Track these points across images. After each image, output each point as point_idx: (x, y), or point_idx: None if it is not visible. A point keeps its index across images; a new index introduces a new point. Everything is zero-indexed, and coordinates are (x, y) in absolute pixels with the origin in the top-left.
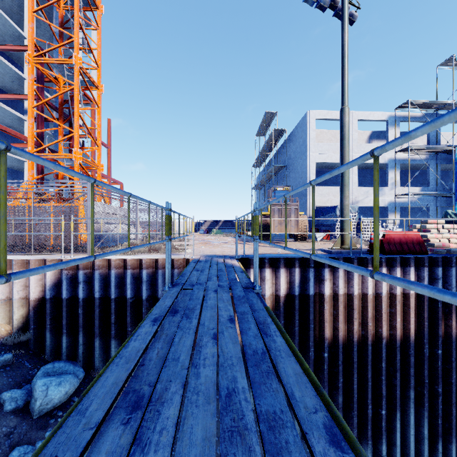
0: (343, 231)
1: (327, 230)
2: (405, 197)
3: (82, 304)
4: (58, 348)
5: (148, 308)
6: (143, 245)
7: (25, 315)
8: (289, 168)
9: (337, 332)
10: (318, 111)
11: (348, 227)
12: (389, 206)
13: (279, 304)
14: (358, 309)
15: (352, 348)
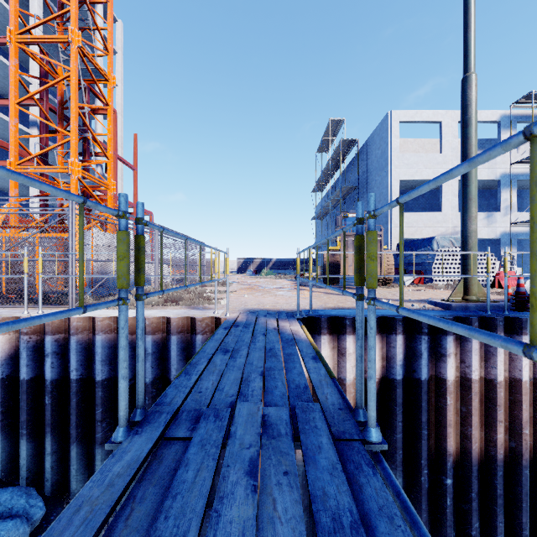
0: (467, 273)
1: (418, 270)
2: (524, 225)
3: (51, 389)
4: (16, 457)
5: (154, 398)
6: None
7: None
8: (362, 190)
9: (468, 443)
10: (403, 111)
11: (475, 266)
12: (502, 237)
13: None
14: (504, 404)
15: (494, 472)
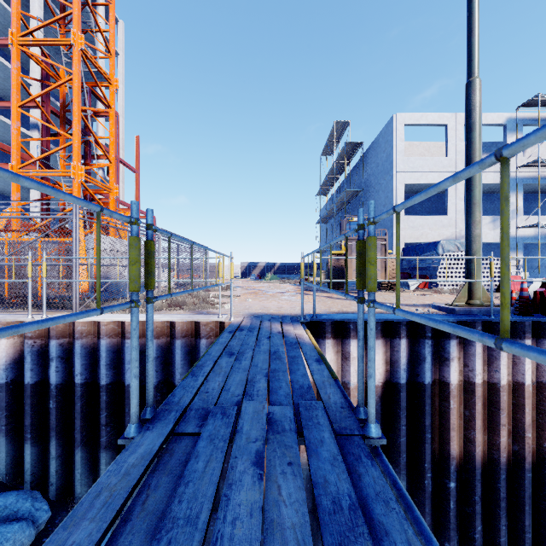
0: (471, 277)
1: (424, 275)
2: (531, 230)
3: (55, 393)
4: (21, 461)
5: (159, 402)
6: None
7: None
8: (367, 194)
9: (471, 447)
10: (409, 114)
11: (479, 271)
12: None
13: None
14: (507, 408)
15: (497, 475)
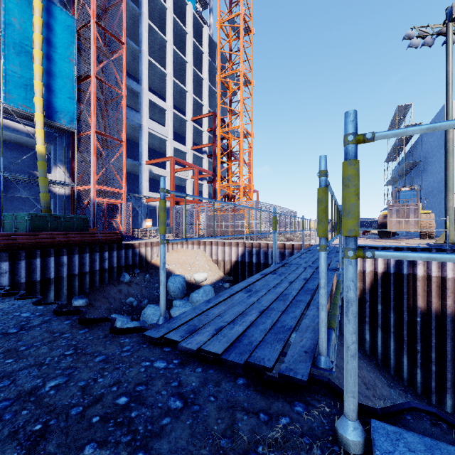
0: (446, 229)
1: None
2: None
3: (255, 265)
4: None
5: None
6: (297, 231)
7: (229, 269)
8: (426, 163)
9: (430, 304)
10: None
11: (451, 225)
12: None
13: (377, 278)
14: (453, 290)
15: (445, 319)
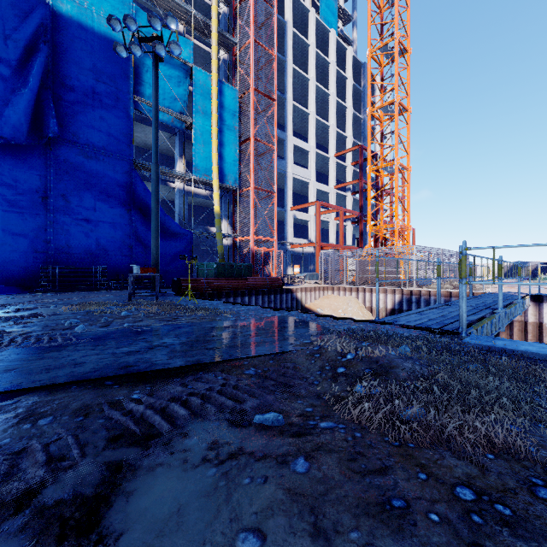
0: None
1: None
2: None
3: None
4: None
5: None
6: None
7: (384, 317)
8: None
9: None
10: None
11: None
12: None
13: None
14: None
15: None
